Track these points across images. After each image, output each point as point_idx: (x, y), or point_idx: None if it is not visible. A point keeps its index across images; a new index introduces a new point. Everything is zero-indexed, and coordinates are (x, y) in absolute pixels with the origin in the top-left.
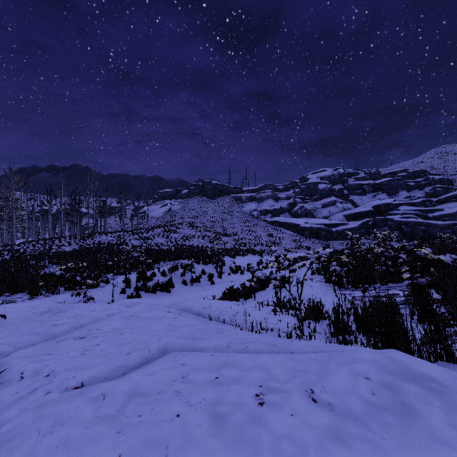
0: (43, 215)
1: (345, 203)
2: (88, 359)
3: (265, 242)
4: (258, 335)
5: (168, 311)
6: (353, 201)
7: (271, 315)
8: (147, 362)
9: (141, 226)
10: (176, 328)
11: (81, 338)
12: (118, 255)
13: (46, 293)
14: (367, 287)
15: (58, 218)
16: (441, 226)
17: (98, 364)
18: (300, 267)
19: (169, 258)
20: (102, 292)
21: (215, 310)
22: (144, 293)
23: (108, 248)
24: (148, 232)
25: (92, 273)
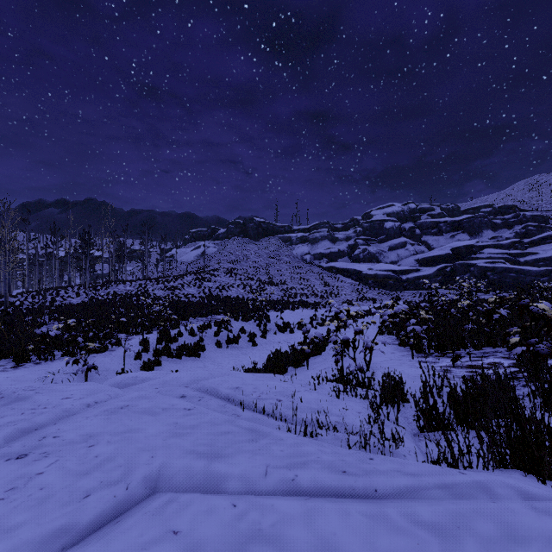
0: (48, 259)
1: (418, 245)
2: (4, 513)
3: (320, 292)
4: (314, 444)
5: (184, 395)
6: (426, 243)
7: (332, 398)
8: (118, 513)
9: (168, 272)
10: (186, 431)
11: (19, 456)
12: (137, 309)
13: (38, 360)
14: (459, 354)
15: (66, 263)
16: (536, 273)
17: (19, 527)
18: (368, 327)
19: (200, 313)
20: (111, 357)
21: (251, 391)
22: (166, 358)
23: (126, 300)
24: (177, 280)
25: (100, 332)
